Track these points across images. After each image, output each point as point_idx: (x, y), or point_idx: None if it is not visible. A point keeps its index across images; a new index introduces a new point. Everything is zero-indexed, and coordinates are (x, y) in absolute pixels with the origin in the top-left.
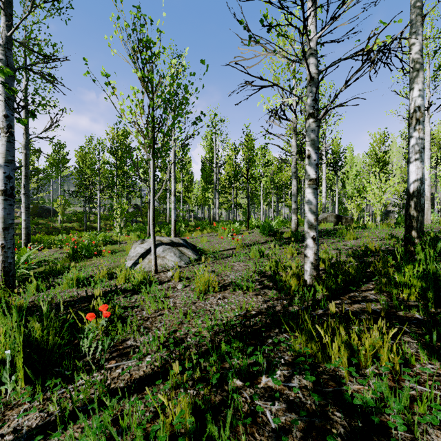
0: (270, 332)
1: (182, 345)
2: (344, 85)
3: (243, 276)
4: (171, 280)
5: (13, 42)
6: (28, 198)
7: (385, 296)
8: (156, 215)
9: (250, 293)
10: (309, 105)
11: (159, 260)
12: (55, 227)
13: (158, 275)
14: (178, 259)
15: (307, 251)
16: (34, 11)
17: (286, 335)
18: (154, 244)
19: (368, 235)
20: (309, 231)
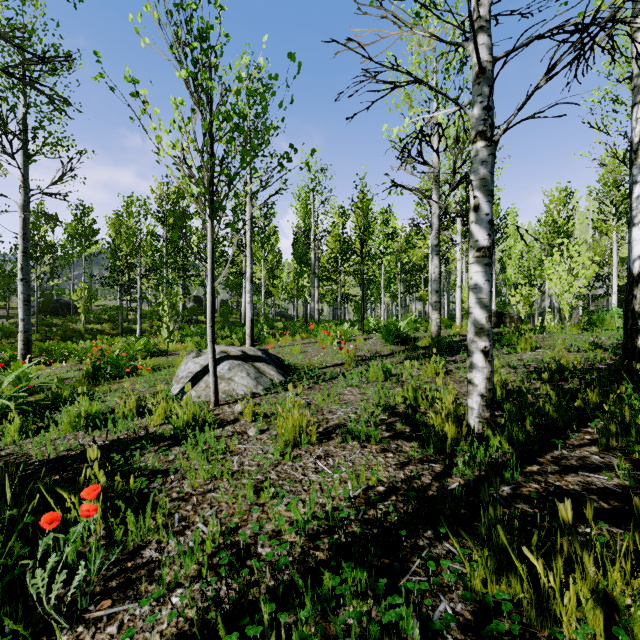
0: (417, 537)
1: (245, 564)
2: (545, 75)
3: (359, 414)
4: (239, 418)
5: (3, 46)
6: (28, 287)
7: (620, 458)
8: (226, 312)
9: (373, 448)
10: (476, 117)
11: (223, 384)
12: (76, 330)
13: (219, 409)
14: (253, 382)
15: (474, 374)
16: (37, 1)
17: (449, 545)
18: (214, 359)
19: (553, 343)
20: (477, 339)
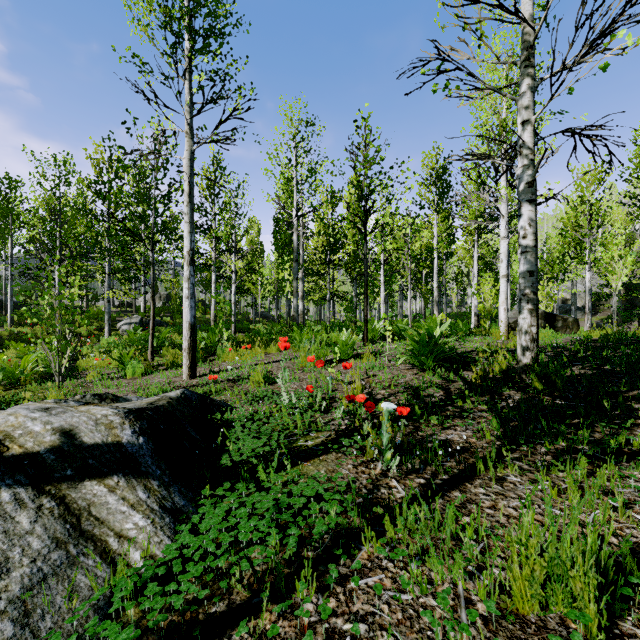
0: None
1: None
2: None
3: None
4: None
5: None
6: None
7: None
8: None
9: None
10: None
11: None
12: None
13: None
14: None
15: None
16: None
17: None
18: None
19: None
20: None
